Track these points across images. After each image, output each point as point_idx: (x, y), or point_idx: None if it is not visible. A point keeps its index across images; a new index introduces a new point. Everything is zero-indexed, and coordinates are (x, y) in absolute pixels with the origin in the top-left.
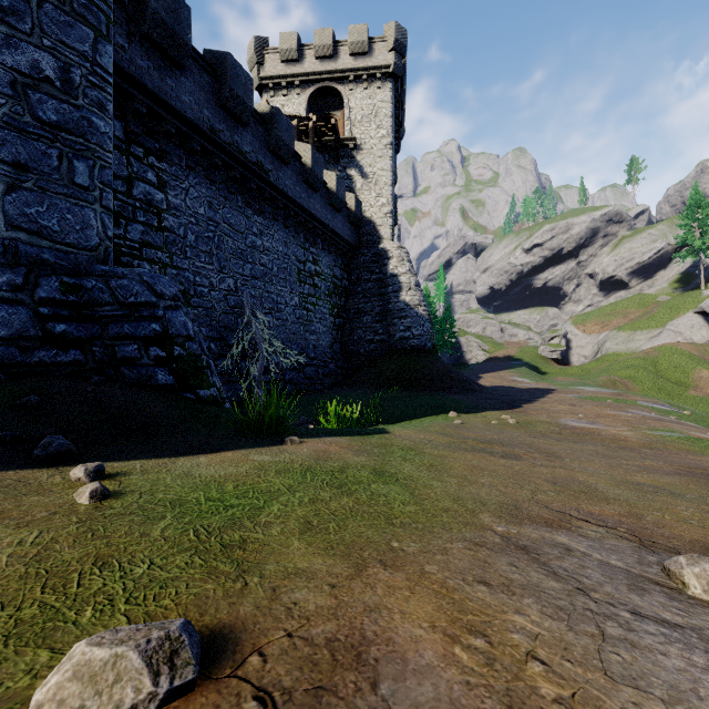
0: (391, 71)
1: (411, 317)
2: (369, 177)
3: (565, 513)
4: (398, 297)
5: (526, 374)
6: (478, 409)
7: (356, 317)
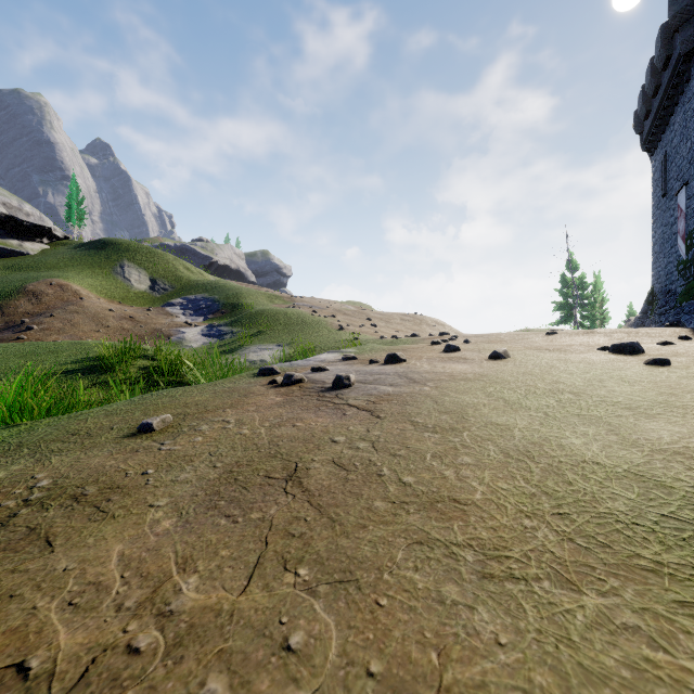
0: None
1: None
2: None
3: (361, 409)
4: None
5: None
6: None
7: None
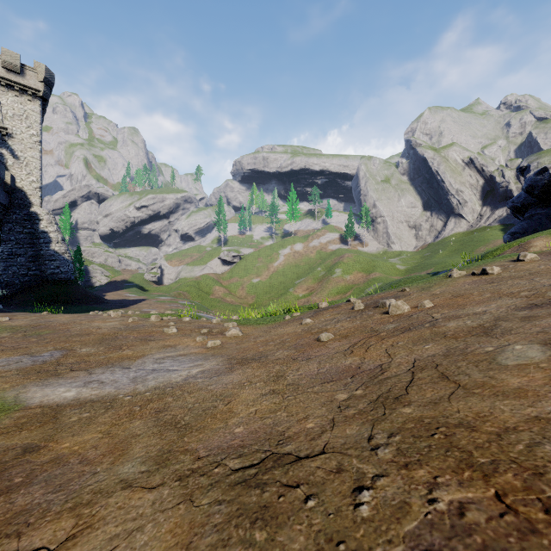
0: (41, 95)
1: (60, 260)
2: (20, 159)
3: None
4: (49, 247)
5: (135, 292)
6: (108, 309)
7: (10, 257)
